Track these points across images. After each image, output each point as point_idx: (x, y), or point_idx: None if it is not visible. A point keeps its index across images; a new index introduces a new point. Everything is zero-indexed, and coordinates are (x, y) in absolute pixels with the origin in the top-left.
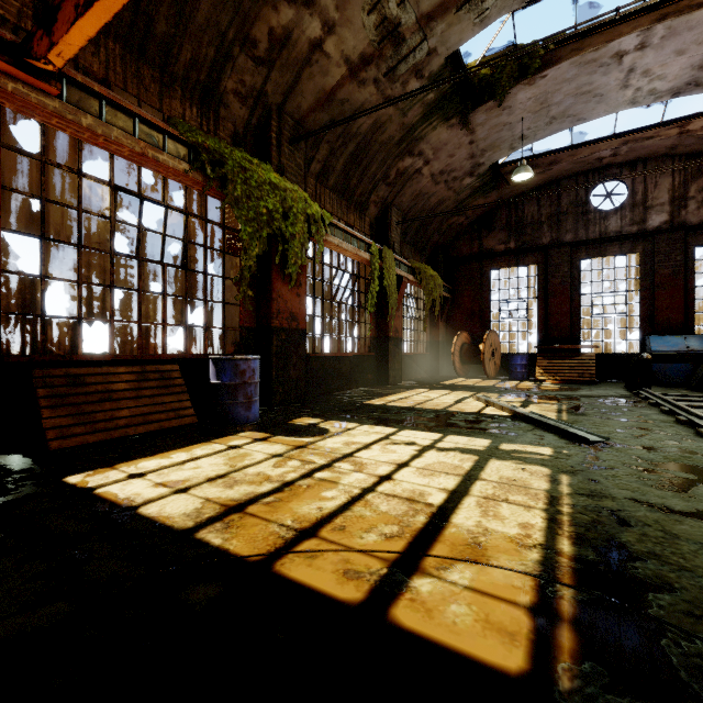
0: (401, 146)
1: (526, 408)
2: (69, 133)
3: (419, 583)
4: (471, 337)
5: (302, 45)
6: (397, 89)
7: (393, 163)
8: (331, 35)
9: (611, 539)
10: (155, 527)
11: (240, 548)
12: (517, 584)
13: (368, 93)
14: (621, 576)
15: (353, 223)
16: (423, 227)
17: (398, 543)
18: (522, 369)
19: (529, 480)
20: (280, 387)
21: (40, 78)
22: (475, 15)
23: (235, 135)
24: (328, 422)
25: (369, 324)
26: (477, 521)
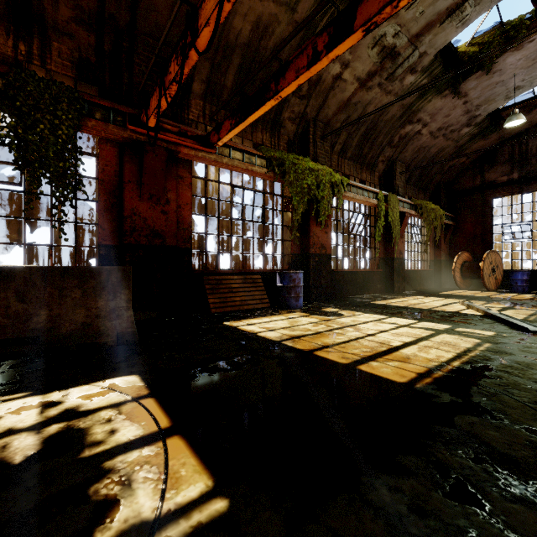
0: (402, 119)
1: (502, 311)
2: (217, 166)
3: (372, 363)
4: (473, 256)
5: (328, 80)
6: (396, 85)
7: (396, 131)
8: (346, 69)
9: (486, 365)
10: (265, 339)
11: (299, 347)
12: (418, 368)
13: (374, 93)
14: (475, 373)
15: (365, 179)
16: (425, 171)
17: (368, 353)
18: (522, 283)
19: (460, 343)
20: (315, 290)
21: (210, 148)
22: (456, 22)
23: (289, 142)
24: (344, 311)
25: (377, 249)
26: (413, 352)
